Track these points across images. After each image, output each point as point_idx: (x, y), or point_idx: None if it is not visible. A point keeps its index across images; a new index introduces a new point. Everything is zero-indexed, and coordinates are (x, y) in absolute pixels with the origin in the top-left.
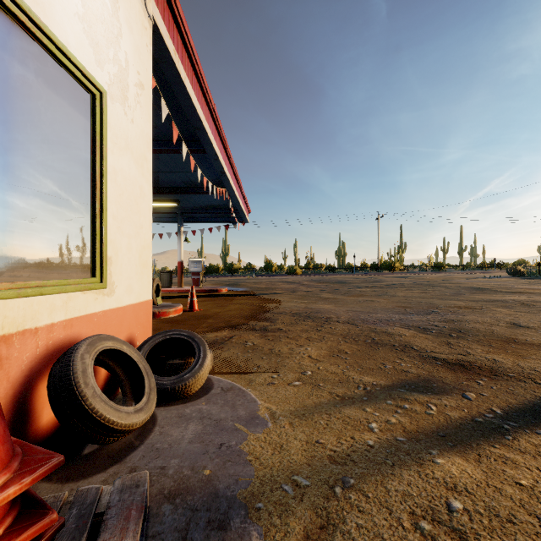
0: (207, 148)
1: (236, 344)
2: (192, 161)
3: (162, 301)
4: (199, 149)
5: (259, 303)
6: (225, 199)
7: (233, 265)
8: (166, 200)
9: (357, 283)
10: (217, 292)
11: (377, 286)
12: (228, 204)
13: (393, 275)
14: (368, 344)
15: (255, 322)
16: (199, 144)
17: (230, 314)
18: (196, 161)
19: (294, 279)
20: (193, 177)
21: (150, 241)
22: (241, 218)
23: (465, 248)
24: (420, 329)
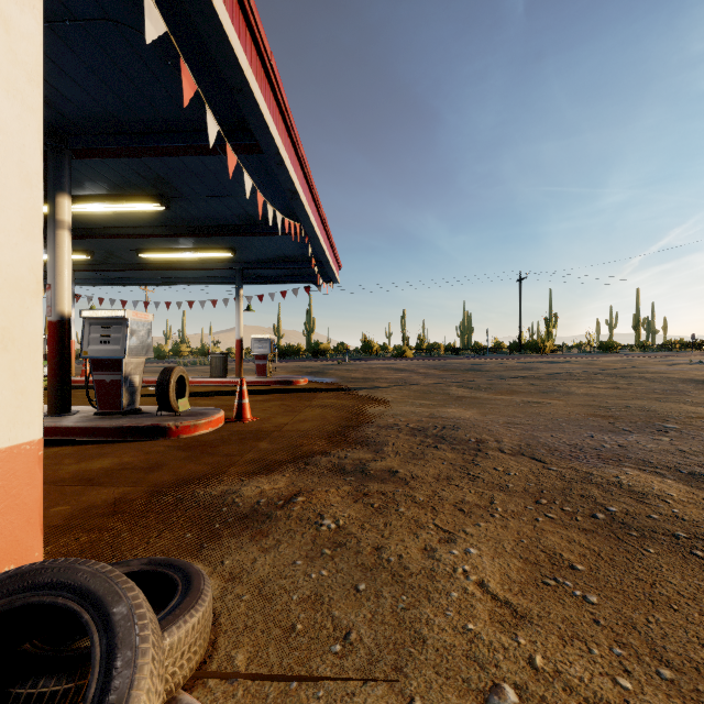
0: (261, 138)
1: (297, 523)
2: (230, 156)
3: (204, 400)
4: (250, 143)
5: (353, 406)
6: (302, 246)
7: (319, 345)
8: (216, 249)
9: (499, 371)
10: (292, 385)
11: (532, 377)
12: (308, 253)
13: (546, 358)
14: (605, 528)
15: (345, 450)
16: (248, 134)
17: (303, 427)
18: (250, 173)
19: (404, 365)
20: (249, 205)
21: (27, 271)
22: (328, 277)
23: (643, 320)
24: (685, 475)
